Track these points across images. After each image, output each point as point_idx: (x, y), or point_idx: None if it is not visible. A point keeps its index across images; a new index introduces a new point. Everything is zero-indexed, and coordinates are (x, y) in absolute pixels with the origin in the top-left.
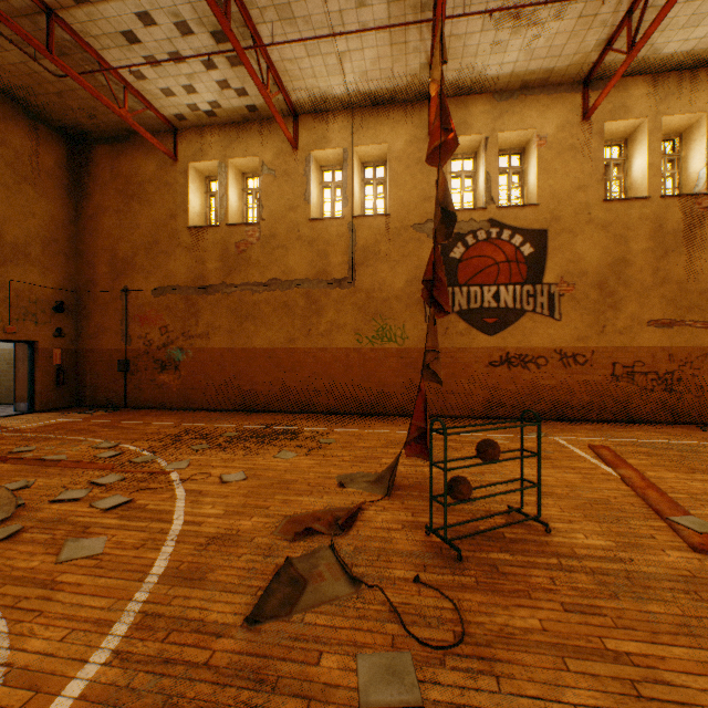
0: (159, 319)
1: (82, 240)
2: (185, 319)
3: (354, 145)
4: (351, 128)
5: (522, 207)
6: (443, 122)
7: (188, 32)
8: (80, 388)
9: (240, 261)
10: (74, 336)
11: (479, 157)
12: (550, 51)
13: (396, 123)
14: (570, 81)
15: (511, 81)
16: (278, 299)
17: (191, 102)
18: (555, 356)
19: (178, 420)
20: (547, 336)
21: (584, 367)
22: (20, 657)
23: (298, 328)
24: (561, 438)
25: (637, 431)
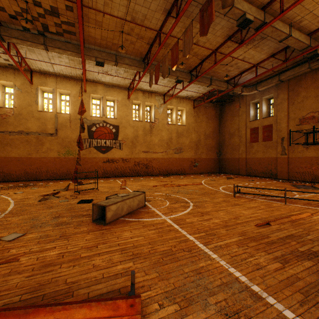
0: None
1: None
2: None
3: (57, 88)
4: (56, 82)
5: (113, 118)
6: (82, 106)
7: None
8: None
9: (3, 122)
10: None
11: (101, 101)
12: (117, 81)
13: (73, 85)
14: (125, 87)
15: (109, 83)
16: (23, 138)
17: None
18: (121, 160)
19: None
20: (119, 154)
21: (128, 163)
22: None
23: (33, 149)
24: (118, 180)
25: (137, 177)
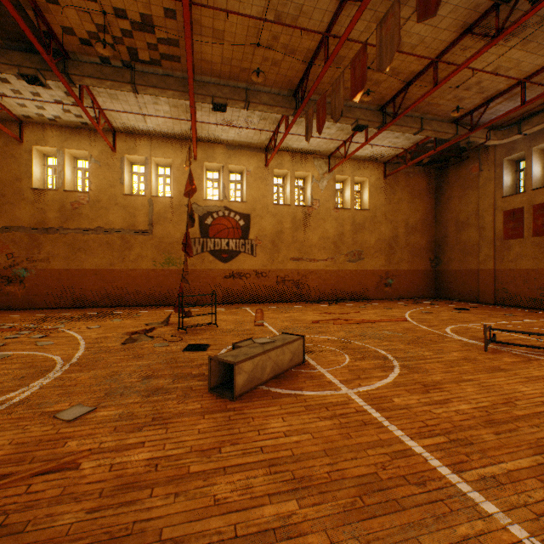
0: (6, 248)
1: None
2: (29, 249)
3: (152, 156)
4: (150, 147)
5: (240, 202)
6: (191, 181)
7: (49, 88)
8: None
9: (74, 214)
10: None
11: (221, 174)
12: (248, 137)
13: (177, 149)
14: (260, 148)
15: (234, 142)
16: (102, 239)
17: (40, 112)
18: (254, 273)
19: (32, 314)
20: (250, 264)
21: (266, 278)
22: (56, 354)
23: (116, 257)
24: (249, 308)
25: (282, 305)
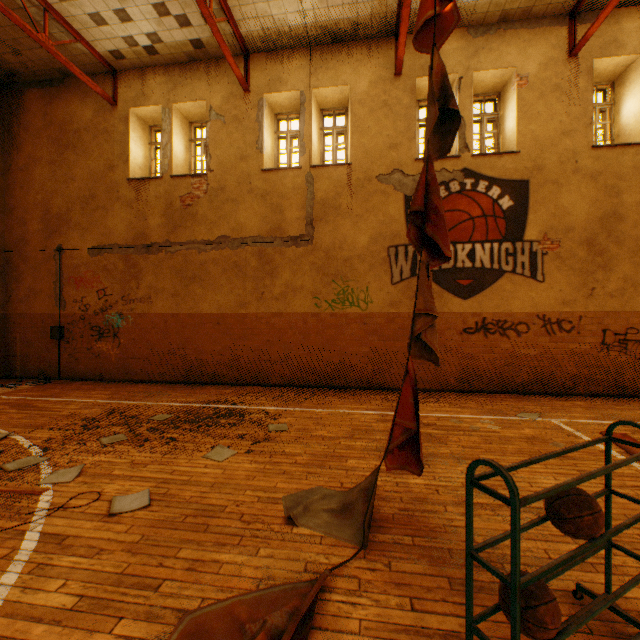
0: (97, 281)
1: (12, 194)
2: (125, 281)
3: (312, 87)
4: (308, 68)
5: (500, 155)
6: None
7: None
8: (9, 358)
9: (186, 217)
10: (3, 300)
11: None
12: None
13: (359, 62)
14: (555, 12)
15: (489, 11)
16: (227, 258)
17: (127, 33)
18: (538, 322)
19: (109, 396)
20: (528, 300)
21: (570, 335)
22: None
23: (249, 290)
24: (560, 421)
25: None
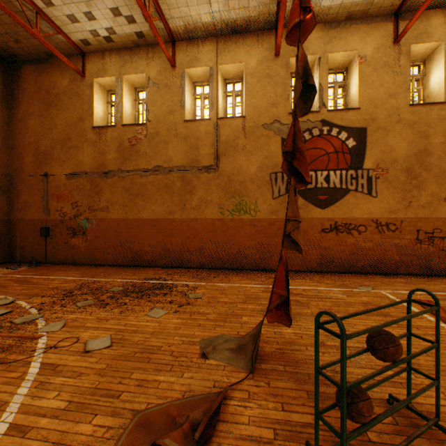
0: (71, 196)
1: (13, 137)
2: (90, 196)
3: (218, 64)
4: (216, 51)
5: (347, 110)
6: (302, 0)
7: None
8: (12, 249)
9: (132, 153)
10: (7, 210)
11: (313, 74)
12: None
13: (250, 47)
14: (384, 13)
15: (339, 12)
16: (160, 181)
17: (92, 28)
18: (373, 225)
19: (80, 275)
20: (366, 209)
21: (395, 233)
22: None
23: (175, 203)
24: (387, 292)
25: (443, 284)
